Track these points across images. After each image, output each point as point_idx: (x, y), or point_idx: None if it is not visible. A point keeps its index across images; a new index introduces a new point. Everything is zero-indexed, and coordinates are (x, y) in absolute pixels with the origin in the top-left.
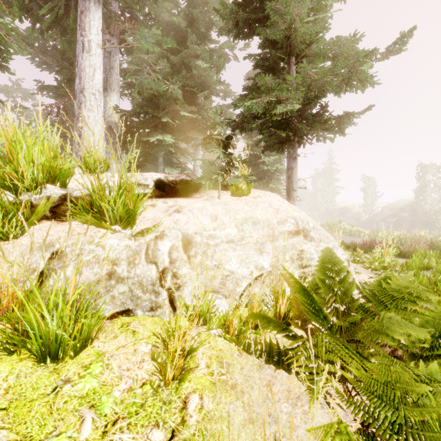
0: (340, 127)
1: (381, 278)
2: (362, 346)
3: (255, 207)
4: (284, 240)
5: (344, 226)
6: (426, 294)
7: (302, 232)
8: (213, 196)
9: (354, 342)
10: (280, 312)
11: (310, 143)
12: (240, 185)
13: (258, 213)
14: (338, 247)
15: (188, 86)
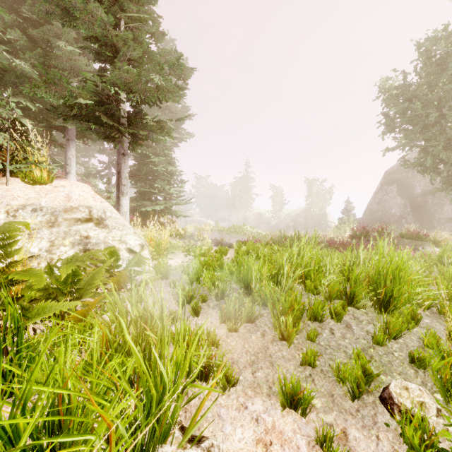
0: (168, 131)
1: (109, 251)
2: (36, 302)
3: (44, 194)
4: (66, 227)
5: (247, 228)
6: (99, 256)
7: (96, 220)
8: (3, 183)
9: (34, 300)
10: (18, 289)
11: (141, 142)
12: (34, 173)
13: (43, 201)
14: (133, 234)
15: (57, 67)
